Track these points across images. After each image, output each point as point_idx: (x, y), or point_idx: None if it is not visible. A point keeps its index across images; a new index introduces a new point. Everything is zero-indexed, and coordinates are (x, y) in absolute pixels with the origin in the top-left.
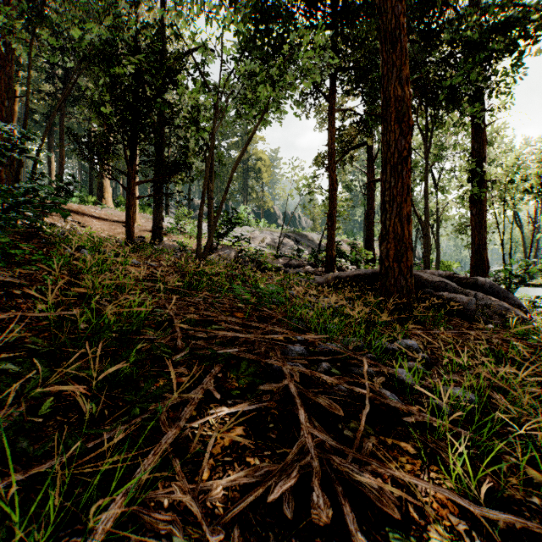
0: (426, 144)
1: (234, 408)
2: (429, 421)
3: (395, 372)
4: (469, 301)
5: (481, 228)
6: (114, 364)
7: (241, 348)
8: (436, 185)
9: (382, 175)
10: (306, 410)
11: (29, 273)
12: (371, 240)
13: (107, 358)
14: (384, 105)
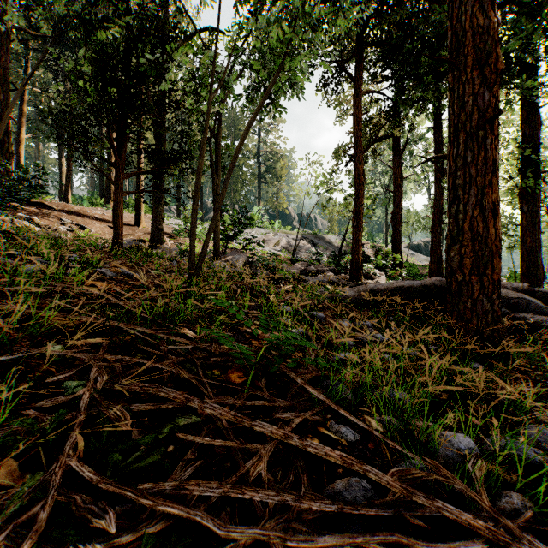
0: None
1: None
2: None
3: None
4: None
5: (533, 227)
6: None
7: None
8: None
9: (450, 149)
10: None
11: None
12: (398, 242)
13: None
14: (454, 47)
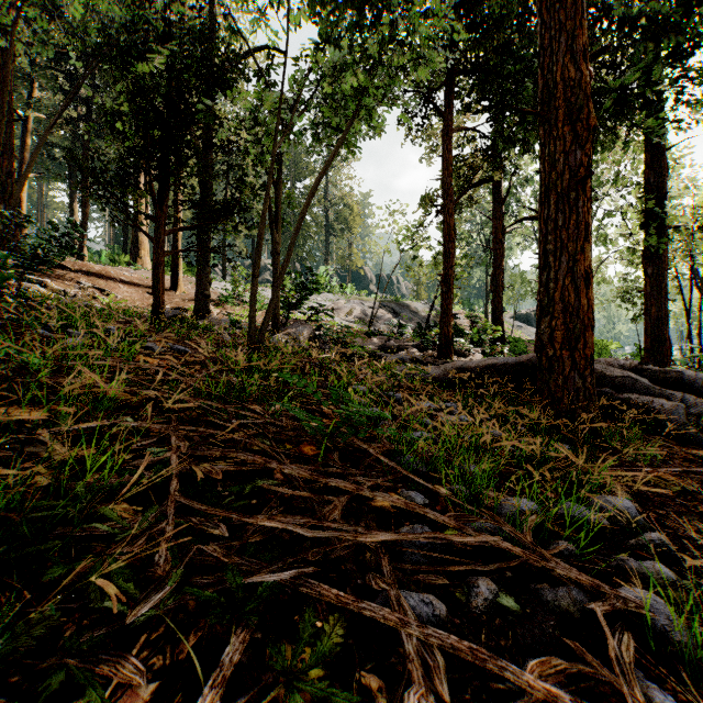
0: None
1: None
2: None
3: (639, 606)
4: (674, 409)
5: (660, 294)
6: None
7: (303, 569)
8: None
9: (541, 210)
10: None
11: None
12: (499, 311)
13: None
14: (545, 97)
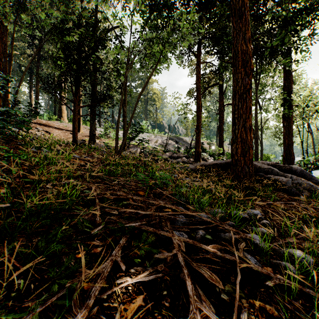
0: (256, 83)
1: (135, 279)
2: (284, 283)
3: (250, 237)
4: (287, 181)
5: (289, 134)
6: (44, 241)
7: (142, 222)
8: (260, 108)
9: (233, 101)
10: (191, 276)
11: (1, 166)
12: (221, 141)
13: (41, 235)
14: (234, 56)
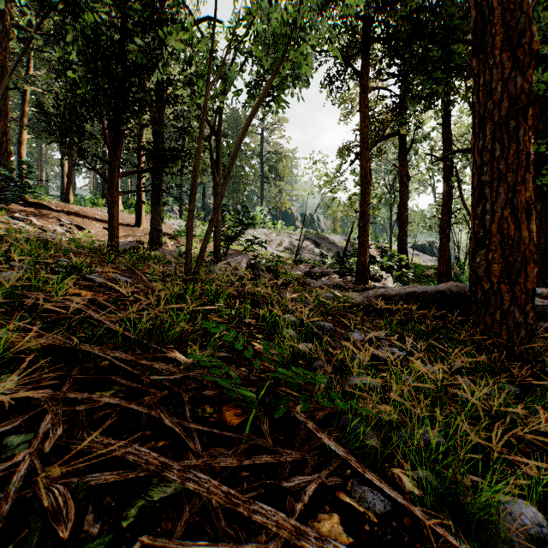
0: None
1: None
2: None
3: None
4: None
5: (547, 227)
6: None
7: None
8: None
9: (475, 141)
10: None
11: None
12: (404, 242)
13: None
14: (479, 27)
